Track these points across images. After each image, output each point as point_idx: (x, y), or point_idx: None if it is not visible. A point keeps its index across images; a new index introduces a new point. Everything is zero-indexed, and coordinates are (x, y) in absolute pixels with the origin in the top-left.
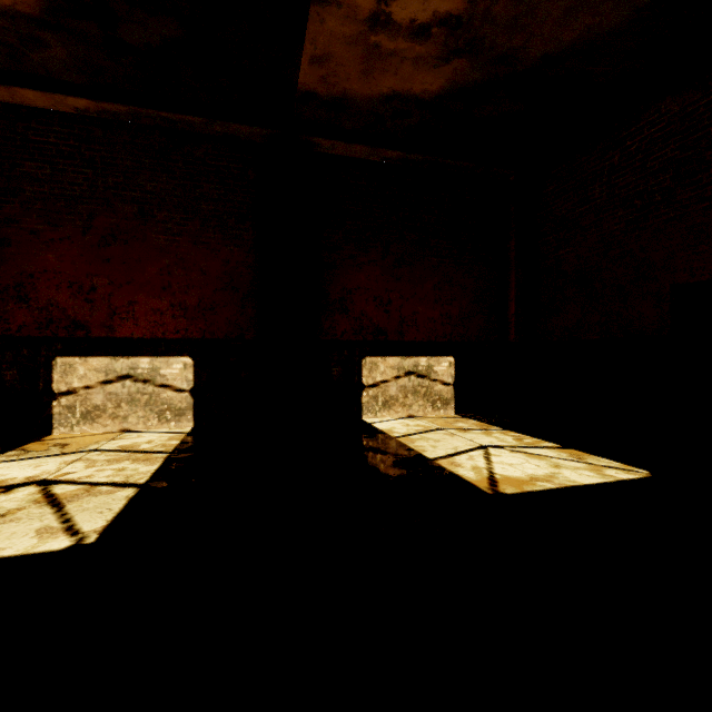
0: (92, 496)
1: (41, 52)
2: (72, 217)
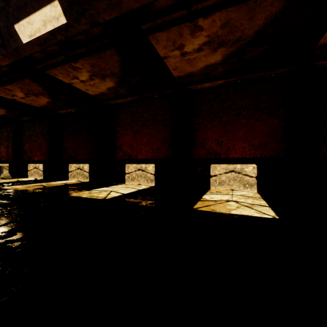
0: (257, 207)
1: (215, 71)
2: (215, 119)
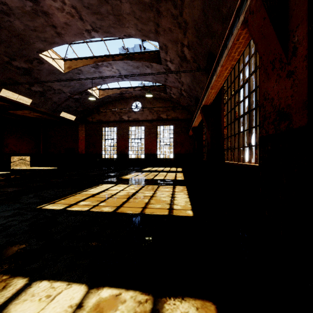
0: None
1: None
2: None
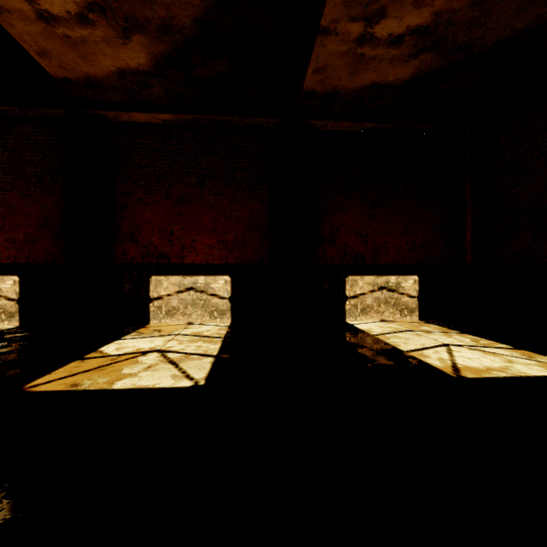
0: (191, 360)
1: (148, 90)
2: (160, 188)
